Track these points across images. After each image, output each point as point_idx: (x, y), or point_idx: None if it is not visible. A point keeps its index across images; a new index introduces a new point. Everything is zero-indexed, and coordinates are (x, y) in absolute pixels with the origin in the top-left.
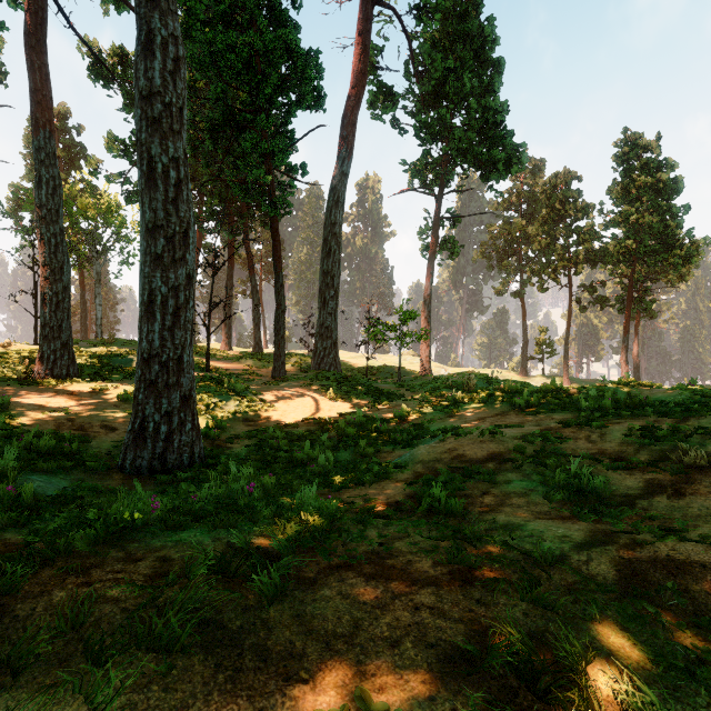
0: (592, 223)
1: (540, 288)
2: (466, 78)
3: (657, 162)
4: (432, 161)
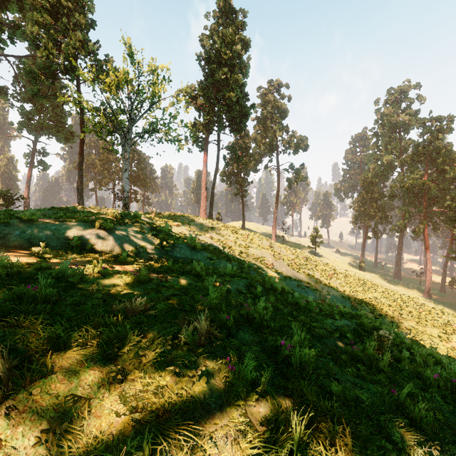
0: (115, 166)
1: (100, 188)
2: (44, 102)
3: (136, 150)
4: (32, 123)
